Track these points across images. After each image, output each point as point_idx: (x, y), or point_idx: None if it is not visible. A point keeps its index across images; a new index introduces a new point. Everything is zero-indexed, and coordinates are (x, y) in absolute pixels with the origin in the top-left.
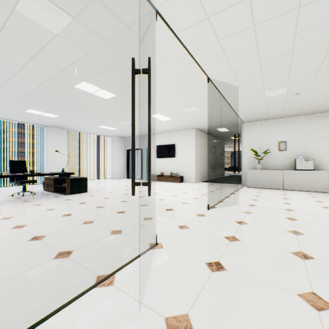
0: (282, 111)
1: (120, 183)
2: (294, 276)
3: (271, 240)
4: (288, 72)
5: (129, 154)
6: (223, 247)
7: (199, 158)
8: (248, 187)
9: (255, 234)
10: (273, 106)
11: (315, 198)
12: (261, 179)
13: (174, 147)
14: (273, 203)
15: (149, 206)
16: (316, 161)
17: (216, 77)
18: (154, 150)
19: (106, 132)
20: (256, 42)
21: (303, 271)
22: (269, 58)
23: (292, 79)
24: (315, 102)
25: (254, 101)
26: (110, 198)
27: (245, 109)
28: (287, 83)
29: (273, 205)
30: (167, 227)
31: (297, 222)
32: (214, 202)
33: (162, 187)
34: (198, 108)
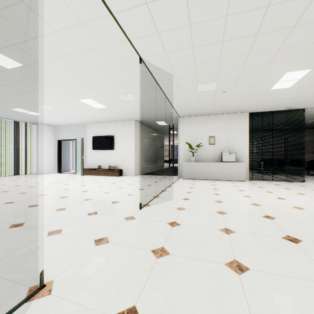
0: (212, 108)
1: (45, 180)
2: (233, 313)
3: (204, 246)
4: (218, 65)
5: (61, 146)
6: (147, 270)
7: (139, 150)
8: (184, 178)
9: (188, 240)
10: (205, 102)
11: (238, 187)
12: (195, 170)
13: (113, 139)
14: (205, 195)
15: (67, 210)
16: (237, 154)
17: (149, 59)
18: (91, 142)
19: (26, 117)
20: (189, 18)
21: (242, 298)
22: (202, 44)
23: (221, 74)
24: (237, 102)
25: (188, 94)
26: (14, 202)
27: (181, 102)
28: (216, 78)
29: (205, 198)
30: (76, 246)
31: (227, 216)
32: (149, 198)
33: (96, 183)
34: (134, 96)
